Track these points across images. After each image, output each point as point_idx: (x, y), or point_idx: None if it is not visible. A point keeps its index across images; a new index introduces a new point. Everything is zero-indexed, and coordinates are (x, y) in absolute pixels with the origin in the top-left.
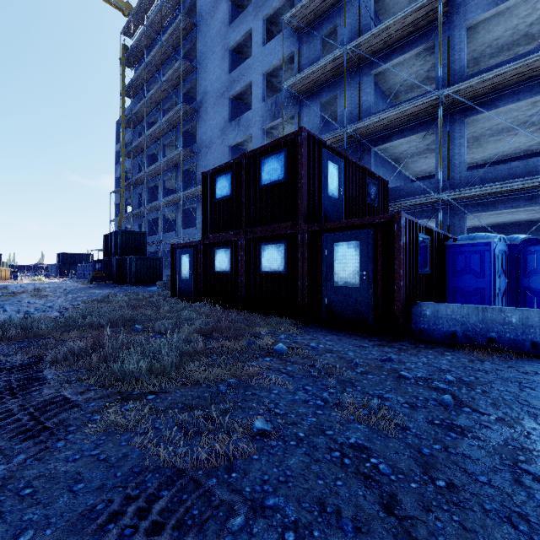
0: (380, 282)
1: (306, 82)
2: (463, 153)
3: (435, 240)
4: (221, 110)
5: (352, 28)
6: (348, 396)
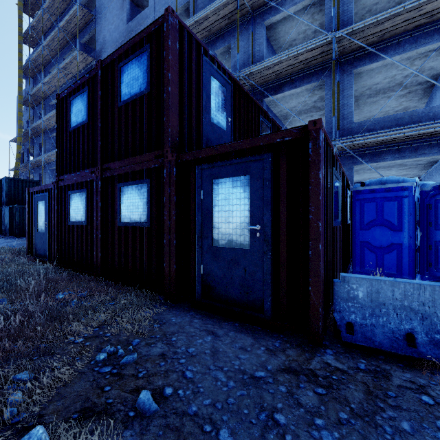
0: (283, 242)
1: (200, 28)
2: (352, 103)
3: (342, 183)
4: None
5: None
6: None
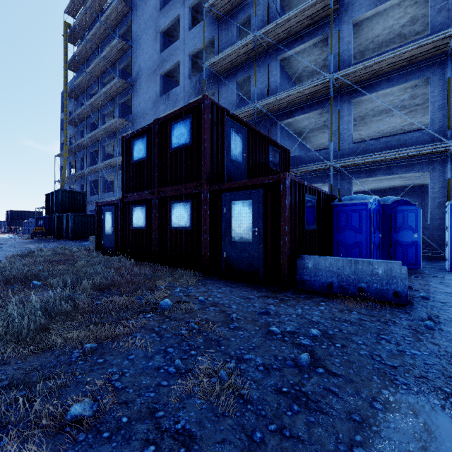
0: (269, 237)
1: (224, 63)
2: (350, 128)
3: (323, 200)
4: (153, 85)
5: (262, 19)
6: (206, 358)
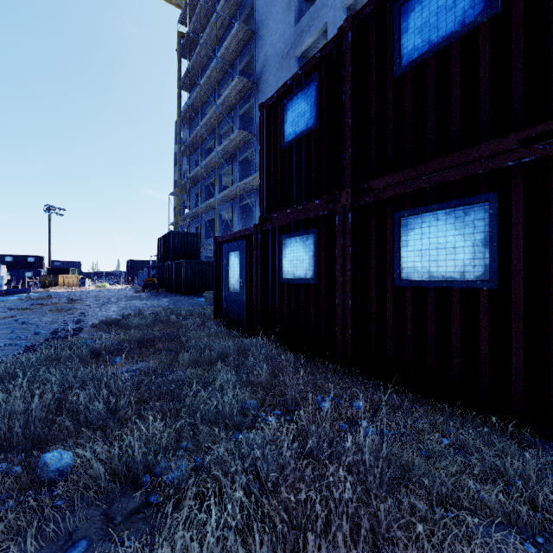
0: None
1: None
2: None
3: None
4: (285, 74)
5: None
6: None
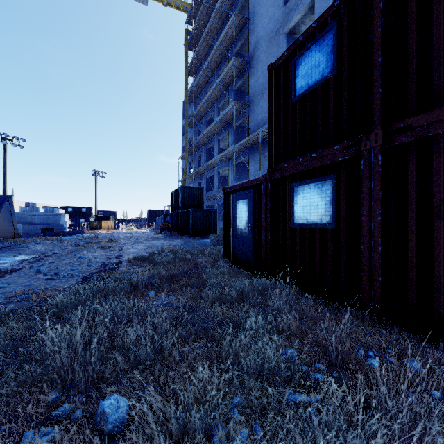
0: None
1: None
2: None
3: None
4: (275, 50)
5: None
6: None
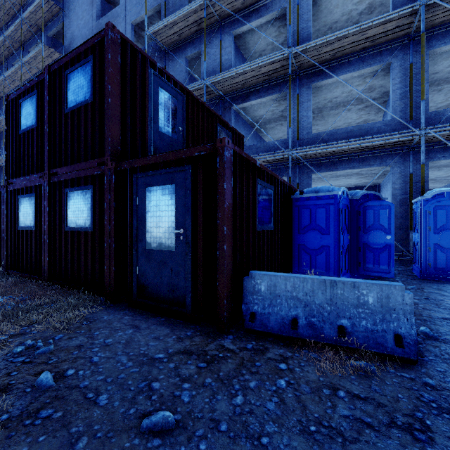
0: (200, 244)
1: (170, 33)
2: (310, 115)
3: (281, 191)
4: None
5: None
6: None
